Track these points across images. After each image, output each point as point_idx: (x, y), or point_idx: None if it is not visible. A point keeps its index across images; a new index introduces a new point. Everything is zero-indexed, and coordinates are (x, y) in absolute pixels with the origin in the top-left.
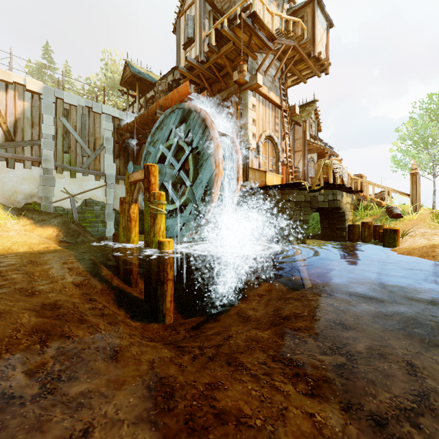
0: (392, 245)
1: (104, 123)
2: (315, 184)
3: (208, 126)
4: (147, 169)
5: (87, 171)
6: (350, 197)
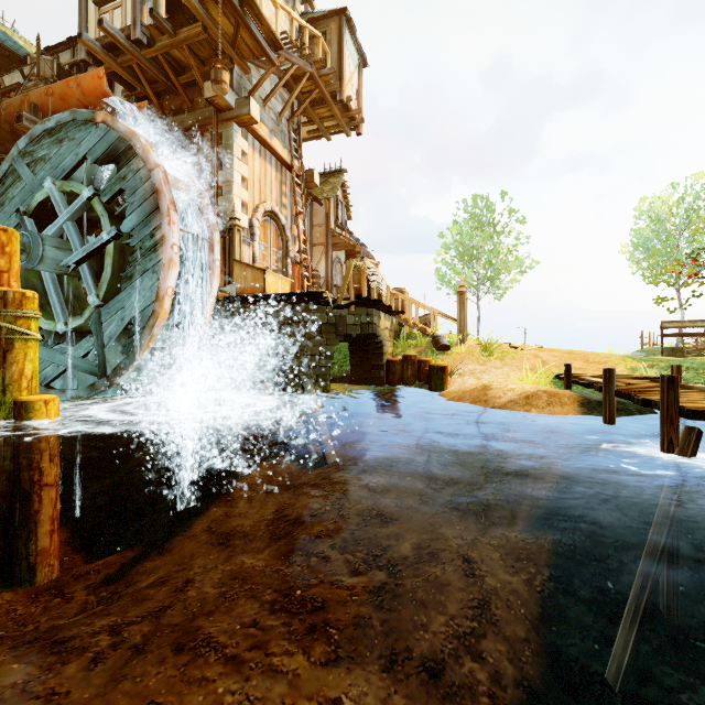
0: (440, 388)
1: None
2: (342, 296)
3: (149, 168)
4: None
5: None
6: (389, 321)
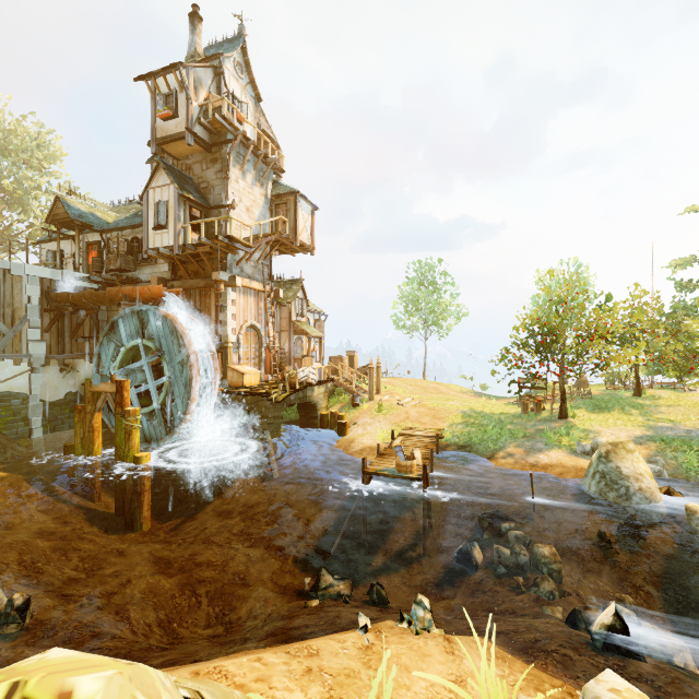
0: (342, 435)
1: (28, 287)
2: (278, 397)
3: (186, 342)
4: (119, 384)
5: (2, 355)
6: (323, 387)
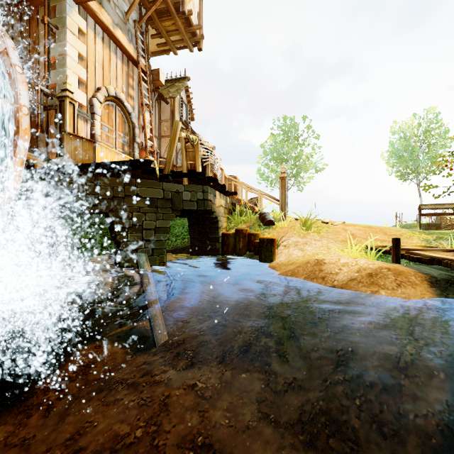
0: (269, 260)
1: None
2: (169, 163)
3: None
4: None
5: None
6: (224, 199)
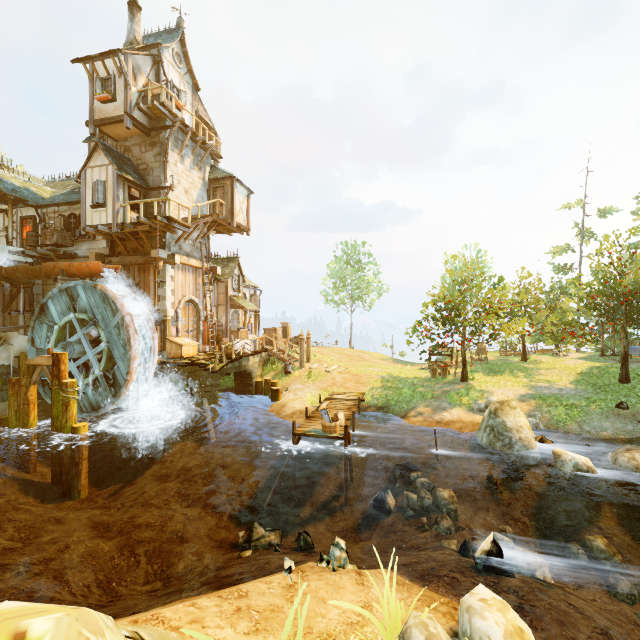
0: (275, 400)
1: None
2: (215, 367)
3: (125, 316)
4: (56, 357)
5: None
6: (258, 357)
